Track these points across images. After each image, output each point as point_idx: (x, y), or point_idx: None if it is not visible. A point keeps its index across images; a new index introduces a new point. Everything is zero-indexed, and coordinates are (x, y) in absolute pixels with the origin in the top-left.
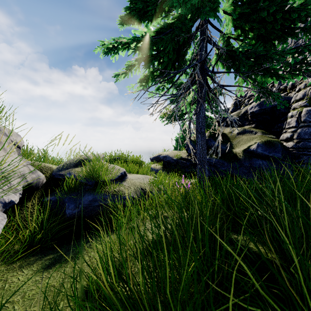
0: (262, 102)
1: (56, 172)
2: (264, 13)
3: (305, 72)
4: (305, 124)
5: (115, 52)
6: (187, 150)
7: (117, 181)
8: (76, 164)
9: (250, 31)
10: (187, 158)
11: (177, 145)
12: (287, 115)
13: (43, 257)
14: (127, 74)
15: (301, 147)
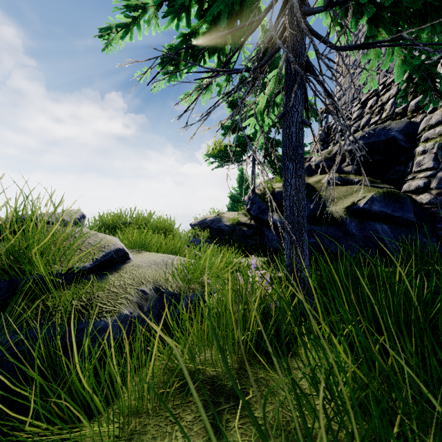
0: (368, 133)
1: None
2: None
3: None
4: None
5: None
6: (250, 210)
7: (93, 274)
8: None
9: None
10: (249, 222)
11: (232, 204)
12: (413, 152)
13: None
14: (128, 30)
15: None
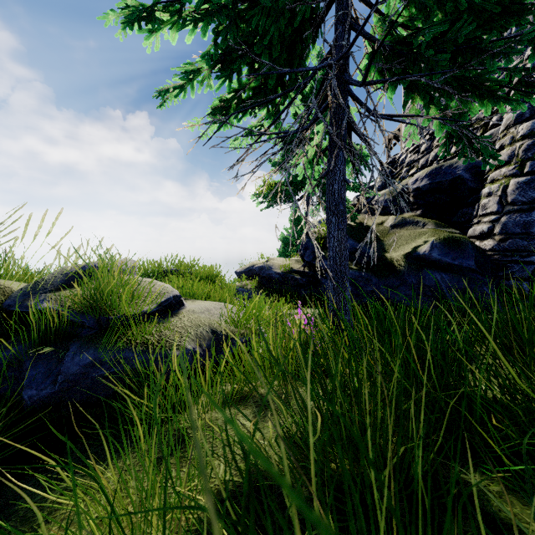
0: (434, 171)
1: (15, 299)
2: None
3: None
4: (515, 208)
5: (151, 29)
6: (303, 256)
7: (158, 317)
8: (68, 280)
9: (435, 6)
10: (302, 270)
11: (284, 248)
12: (480, 193)
13: None
14: (183, 91)
15: (508, 249)
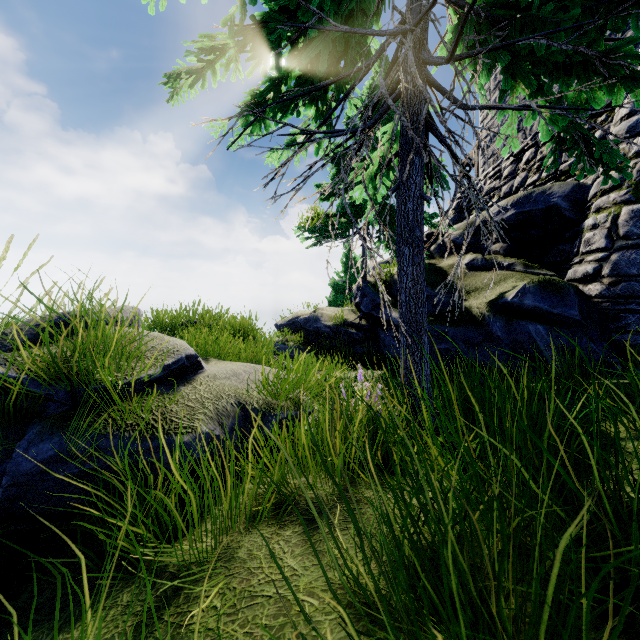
0: (522, 199)
1: None
2: None
3: None
4: (629, 243)
5: None
6: (360, 304)
7: (162, 385)
8: (38, 334)
9: None
10: (358, 322)
11: (335, 296)
12: (581, 226)
13: None
14: (201, 76)
15: (620, 295)
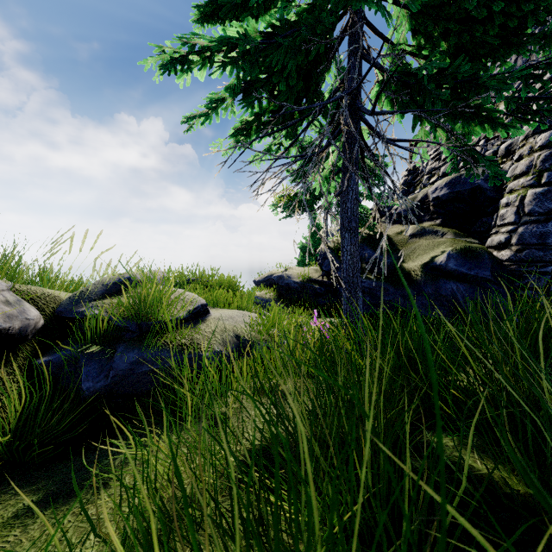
0: (454, 180)
1: (65, 306)
2: (471, 1)
3: (546, 116)
4: (531, 218)
5: (184, 69)
6: (322, 265)
7: (188, 323)
8: (108, 290)
9: (441, 38)
10: (321, 279)
11: (303, 256)
12: (499, 203)
13: (24, 486)
14: (209, 117)
15: (524, 259)
